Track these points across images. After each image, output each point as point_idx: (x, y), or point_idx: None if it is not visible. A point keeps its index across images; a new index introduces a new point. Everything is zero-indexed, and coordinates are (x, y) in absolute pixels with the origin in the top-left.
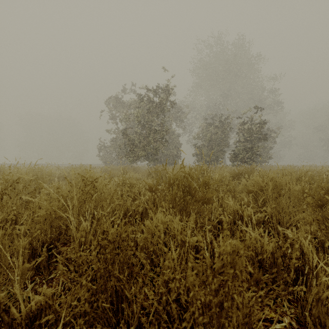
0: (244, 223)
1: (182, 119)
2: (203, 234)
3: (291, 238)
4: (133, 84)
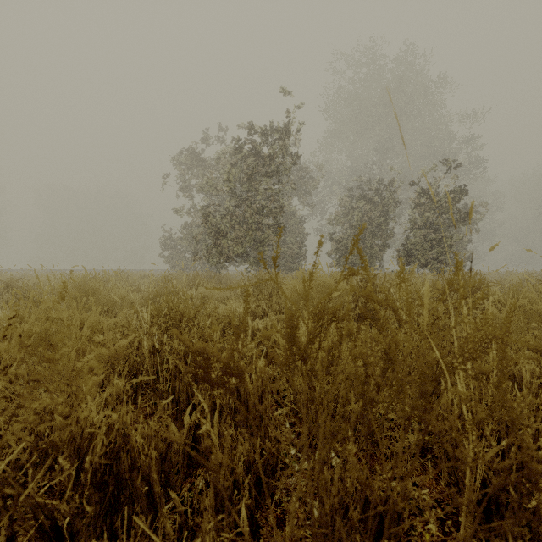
0: None
1: (309, 189)
2: None
3: None
4: (222, 128)
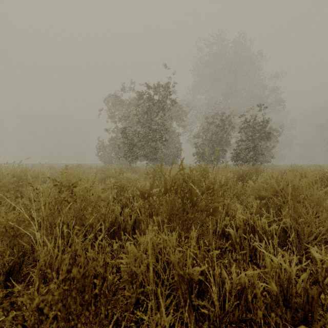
0: (256, 237)
1: (182, 117)
2: (208, 260)
3: (320, 259)
4: (133, 82)
